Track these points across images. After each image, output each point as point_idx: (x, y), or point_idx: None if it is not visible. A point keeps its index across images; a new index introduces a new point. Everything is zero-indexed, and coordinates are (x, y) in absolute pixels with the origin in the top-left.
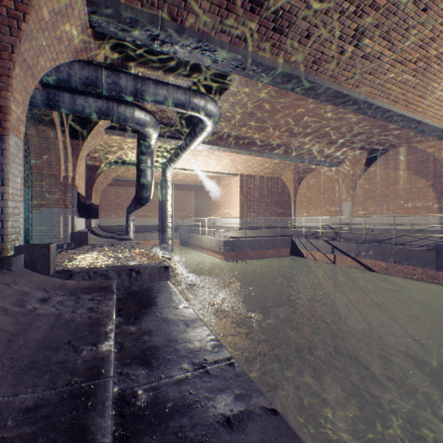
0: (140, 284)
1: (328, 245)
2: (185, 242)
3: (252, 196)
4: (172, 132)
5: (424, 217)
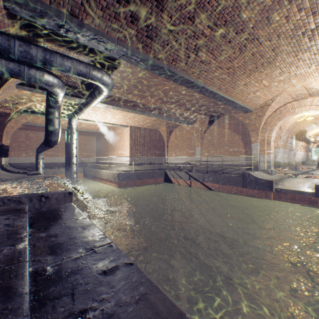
0: (48, 206)
1: (187, 175)
2: (88, 175)
3: (138, 141)
4: (76, 92)
5: (238, 157)
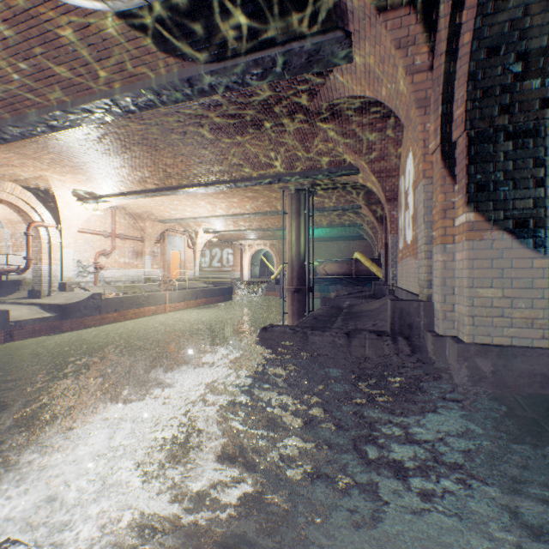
0: None
1: None
2: None
3: None
4: None
5: None
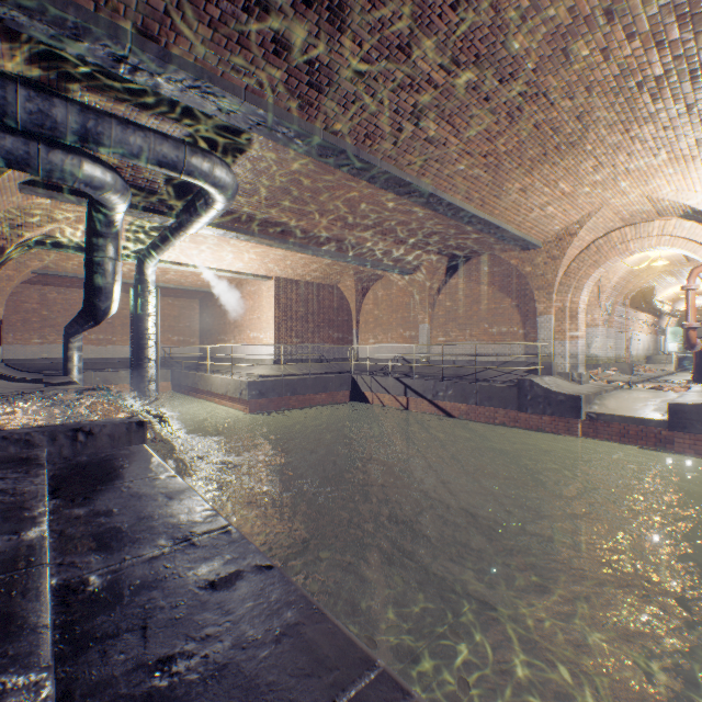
0: (93, 453)
1: (400, 384)
2: (183, 386)
3: (294, 312)
4: (155, 203)
5: (510, 346)
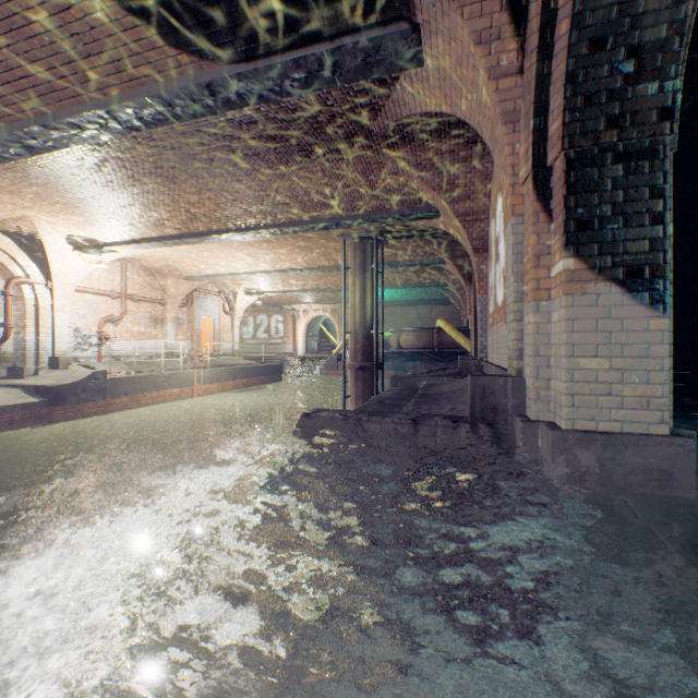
0: None
1: None
2: None
3: None
4: None
5: None
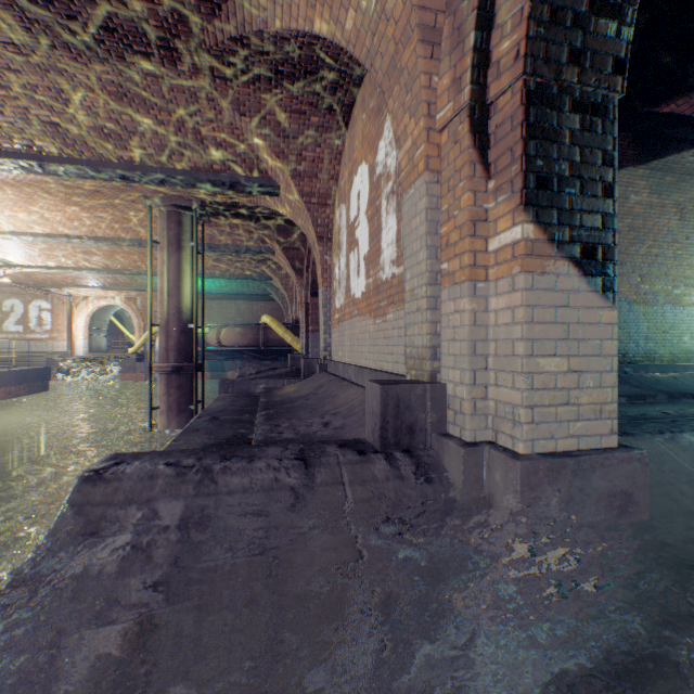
0: None
1: None
2: None
3: None
4: None
5: None
